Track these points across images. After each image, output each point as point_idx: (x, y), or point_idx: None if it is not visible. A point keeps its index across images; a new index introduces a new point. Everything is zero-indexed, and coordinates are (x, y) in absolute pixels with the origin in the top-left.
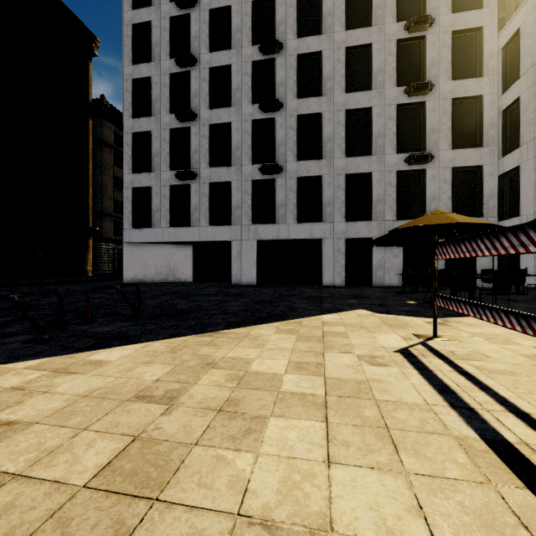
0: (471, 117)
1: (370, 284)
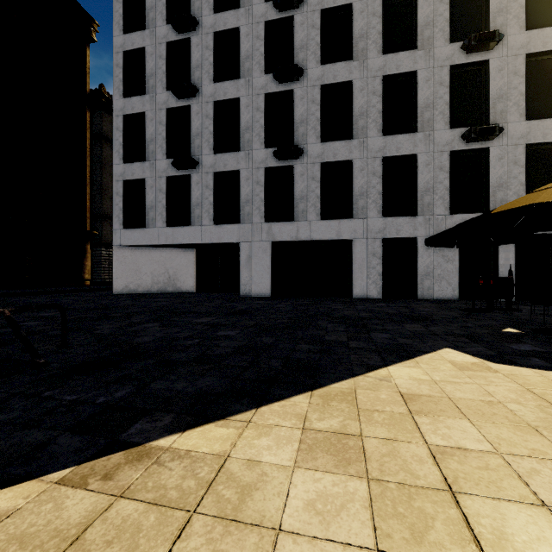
0: (551, 78)
1: (414, 296)
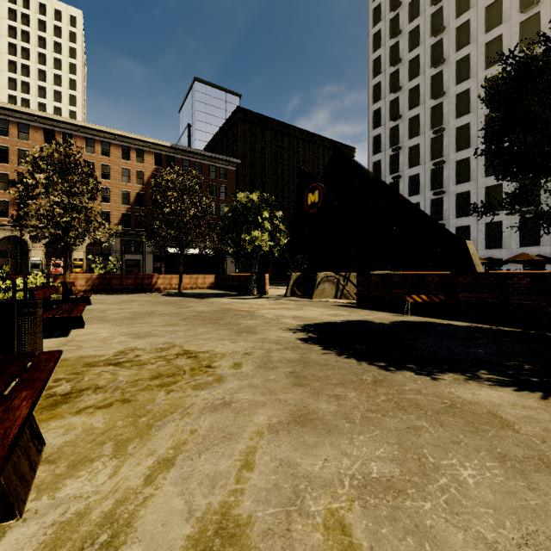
0: None
1: None
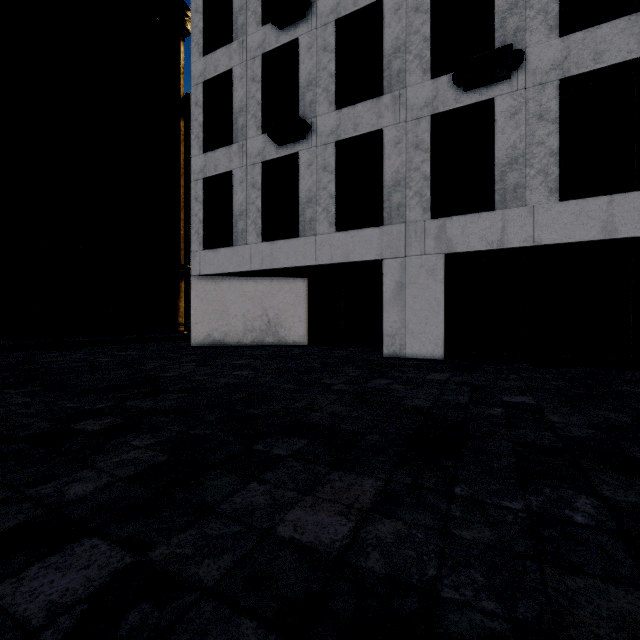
0: None
1: None
